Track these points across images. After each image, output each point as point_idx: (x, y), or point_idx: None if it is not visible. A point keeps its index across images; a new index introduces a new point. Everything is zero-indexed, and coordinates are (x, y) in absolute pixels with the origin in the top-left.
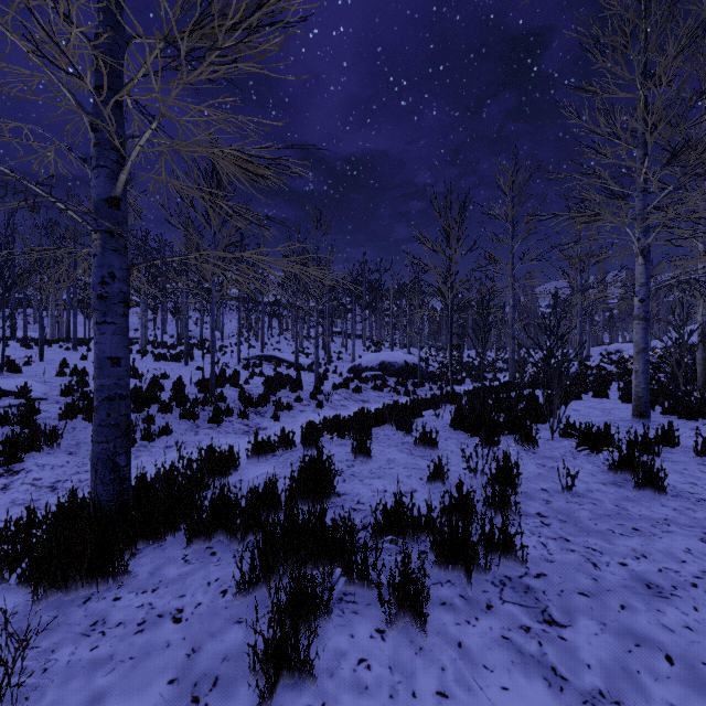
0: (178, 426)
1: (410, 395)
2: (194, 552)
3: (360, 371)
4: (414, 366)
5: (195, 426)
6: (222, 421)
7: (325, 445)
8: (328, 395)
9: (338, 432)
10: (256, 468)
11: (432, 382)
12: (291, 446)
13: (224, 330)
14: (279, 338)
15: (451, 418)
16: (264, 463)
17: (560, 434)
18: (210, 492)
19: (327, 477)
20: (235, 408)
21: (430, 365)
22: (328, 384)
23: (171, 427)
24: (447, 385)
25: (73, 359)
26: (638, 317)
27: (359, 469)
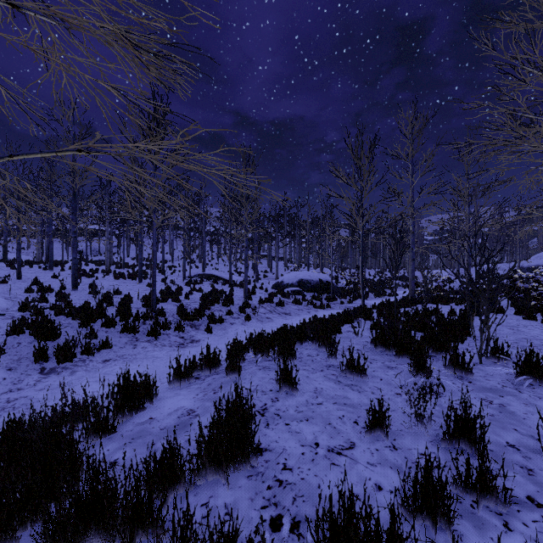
0: (118, 339)
1: (325, 308)
2: None
3: (282, 287)
4: (327, 283)
5: (135, 339)
6: (159, 334)
7: (249, 367)
8: (255, 309)
9: (262, 352)
10: (174, 398)
11: (342, 296)
12: (216, 367)
13: (175, 254)
14: (218, 260)
15: (372, 338)
16: (184, 391)
17: (487, 356)
18: (113, 437)
19: (245, 435)
20: (173, 322)
21: (339, 282)
22: (255, 299)
23: (112, 341)
24: (355, 299)
25: (46, 277)
26: None
27: (284, 405)
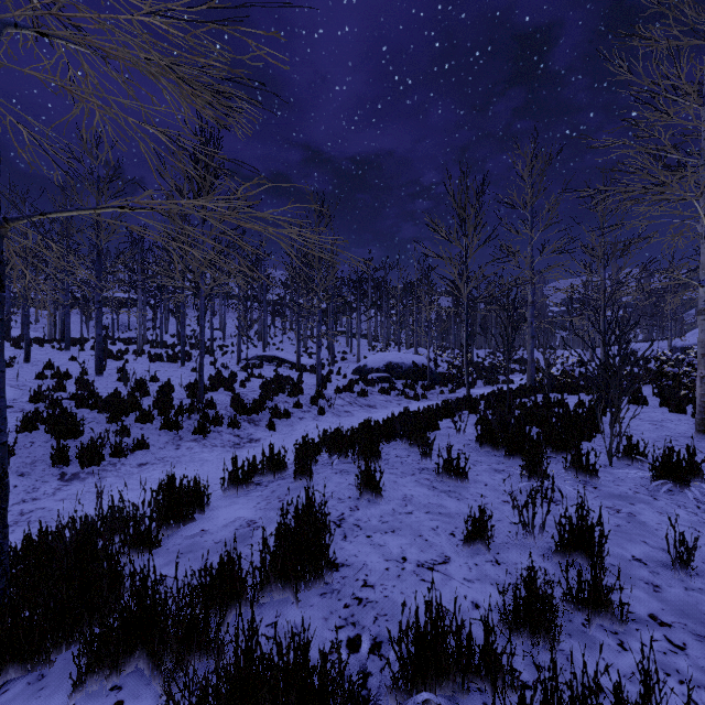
0: (157, 438)
1: (420, 399)
2: (87, 699)
3: (365, 372)
4: (423, 368)
5: (178, 438)
6: (209, 432)
7: (323, 471)
8: (330, 400)
9: (339, 453)
10: (230, 507)
11: (443, 384)
12: (281, 471)
13: (226, 329)
14: (282, 337)
15: (477, 434)
16: (242, 499)
17: (619, 457)
18: (157, 552)
19: (317, 545)
20: (226, 416)
21: (438, 366)
22: (331, 387)
23: (149, 439)
24: (458, 388)
25: (62, 359)
26: (704, 311)
27: (365, 514)
